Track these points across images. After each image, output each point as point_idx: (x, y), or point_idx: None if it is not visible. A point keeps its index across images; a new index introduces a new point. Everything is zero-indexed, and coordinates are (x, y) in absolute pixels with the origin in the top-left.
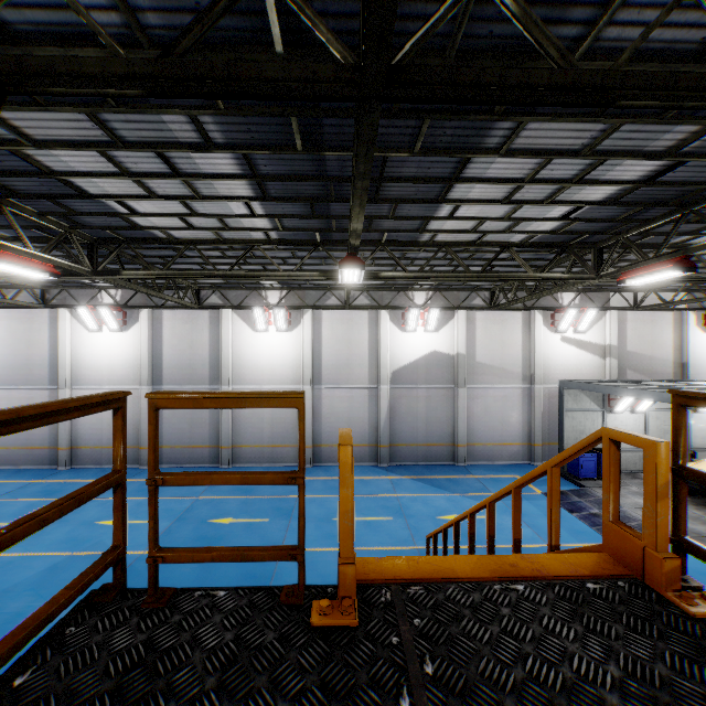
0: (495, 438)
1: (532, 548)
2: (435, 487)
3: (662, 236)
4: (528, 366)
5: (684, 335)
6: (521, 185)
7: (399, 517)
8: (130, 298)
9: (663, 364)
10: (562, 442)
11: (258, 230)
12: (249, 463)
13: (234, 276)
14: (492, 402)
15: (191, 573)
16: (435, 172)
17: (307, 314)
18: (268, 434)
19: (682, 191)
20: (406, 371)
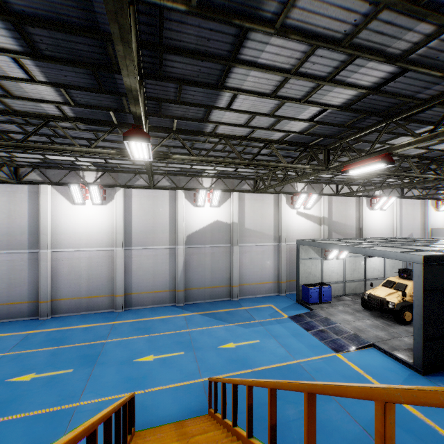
0: (257, 279)
1: (286, 366)
2: (217, 319)
3: (365, 144)
4: (277, 231)
5: (361, 211)
6: (287, 77)
7: (190, 351)
8: None
9: (351, 229)
10: (298, 280)
11: (48, 101)
12: (68, 313)
13: (27, 147)
14: (255, 255)
15: None
16: (214, 47)
17: (119, 192)
18: (85, 287)
19: (392, 103)
20: (197, 235)
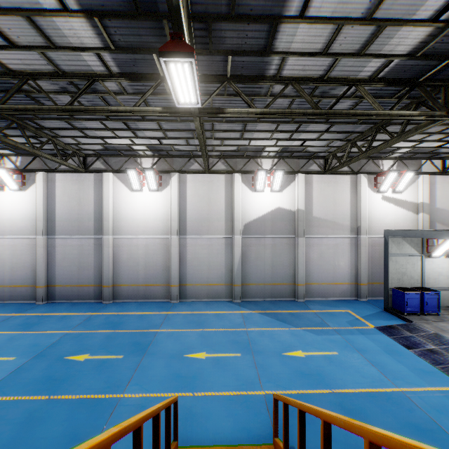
0: (328, 279)
1: (383, 394)
2: (280, 321)
3: None
4: (355, 220)
5: None
6: None
7: (247, 354)
8: (29, 163)
9: None
10: (387, 282)
11: (88, 49)
12: (127, 299)
13: (74, 110)
14: (326, 249)
15: (8, 431)
16: None
17: (174, 177)
18: (142, 275)
19: None
20: (255, 224)
